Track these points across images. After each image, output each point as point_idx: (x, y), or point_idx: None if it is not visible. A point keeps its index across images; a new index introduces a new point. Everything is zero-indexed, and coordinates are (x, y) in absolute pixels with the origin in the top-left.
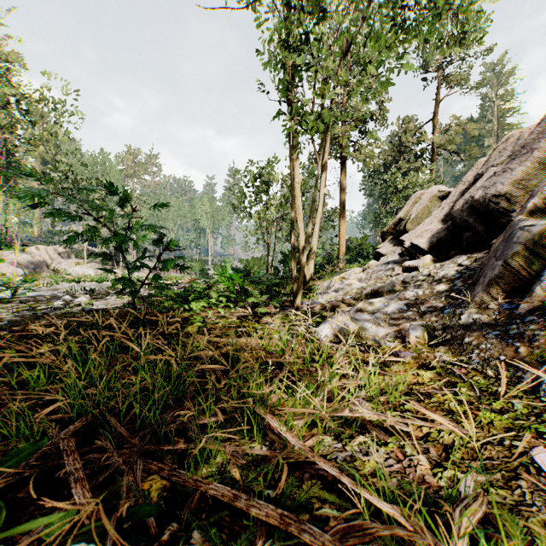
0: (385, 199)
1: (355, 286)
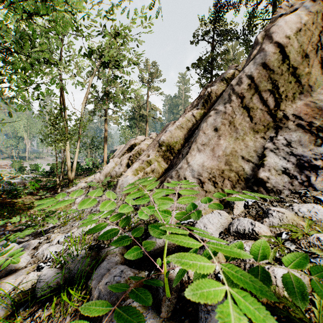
0: None
1: (82, 185)
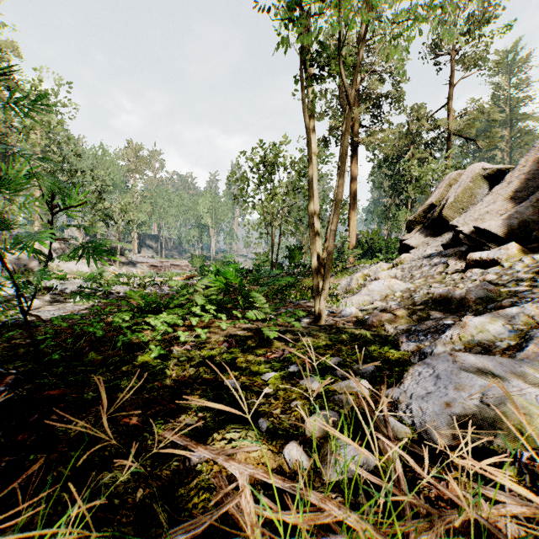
0: (395, 191)
1: (397, 287)
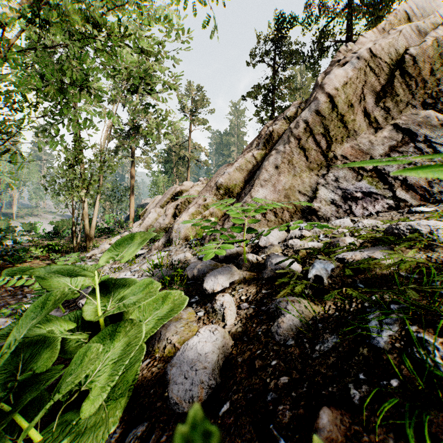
0: None
1: (106, 247)
